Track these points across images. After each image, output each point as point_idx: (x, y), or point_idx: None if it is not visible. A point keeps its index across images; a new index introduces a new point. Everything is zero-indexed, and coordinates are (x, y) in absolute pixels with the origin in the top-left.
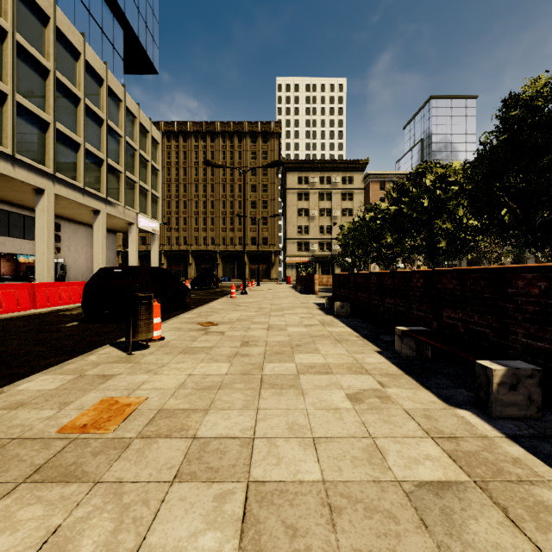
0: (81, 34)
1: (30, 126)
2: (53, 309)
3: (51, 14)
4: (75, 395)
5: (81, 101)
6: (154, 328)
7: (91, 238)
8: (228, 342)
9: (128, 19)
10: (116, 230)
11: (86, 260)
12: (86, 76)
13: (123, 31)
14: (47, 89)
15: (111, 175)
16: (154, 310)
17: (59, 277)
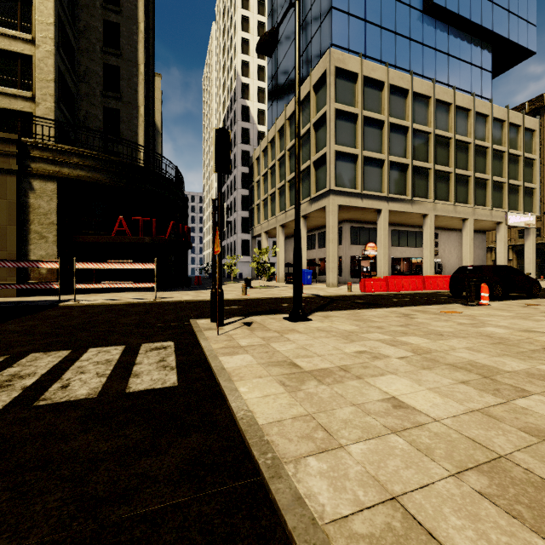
0: (452, 89)
1: (420, 176)
2: (433, 291)
3: (432, 94)
4: (442, 309)
5: (452, 139)
6: (483, 298)
7: (461, 240)
8: (531, 311)
9: (496, 31)
10: (484, 230)
11: (457, 259)
12: (456, 117)
13: (491, 45)
14: (429, 146)
15: (478, 185)
16: (484, 289)
17: (437, 273)
